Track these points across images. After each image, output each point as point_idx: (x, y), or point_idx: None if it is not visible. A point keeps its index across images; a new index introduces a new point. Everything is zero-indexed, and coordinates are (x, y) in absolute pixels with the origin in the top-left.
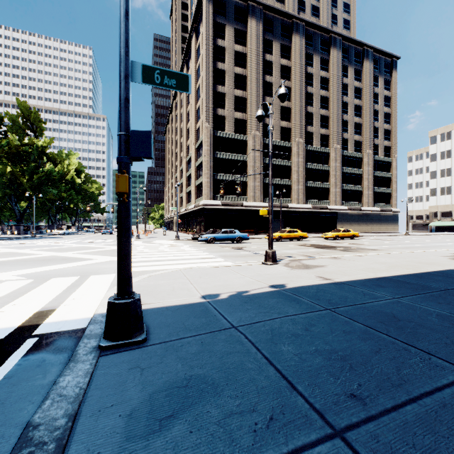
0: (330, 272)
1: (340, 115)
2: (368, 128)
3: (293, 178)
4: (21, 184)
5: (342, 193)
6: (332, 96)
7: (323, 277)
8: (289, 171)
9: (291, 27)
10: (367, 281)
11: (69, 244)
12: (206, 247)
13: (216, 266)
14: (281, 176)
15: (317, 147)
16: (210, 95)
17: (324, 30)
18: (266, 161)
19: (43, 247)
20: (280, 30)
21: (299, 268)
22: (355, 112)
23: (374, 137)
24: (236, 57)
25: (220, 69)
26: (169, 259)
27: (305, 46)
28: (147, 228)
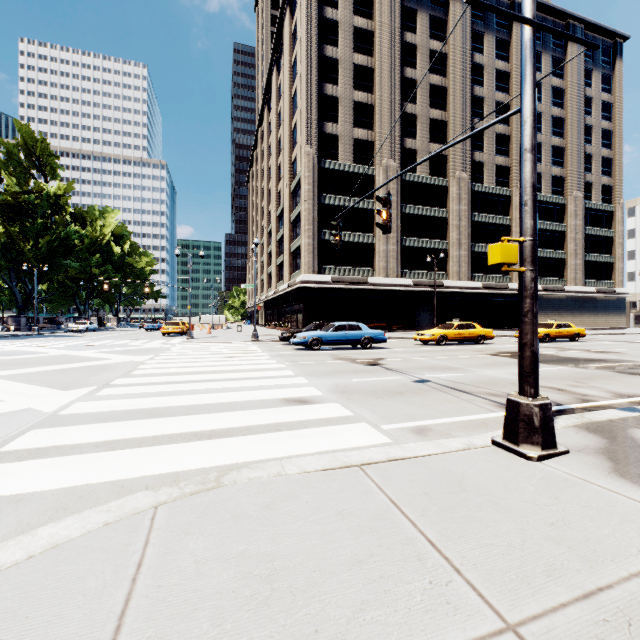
0: None
1: None
2: (575, 154)
3: (451, 238)
4: (21, 253)
5: None
6: (515, 101)
7: None
8: (443, 226)
9: None
10: None
11: (52, 349)
12: (302, 360)
13: (323, 466)
14: (430, 234)
15: (490, 186)
16: (313, 100)
17: None
18: (406, 210)
19: None
20: None
21: None
22: (554, 129)
23: (584, 170)
24: (356, 38)
25: (329, 58)
26: (188, 407)
27: (470, 19)
28: (217, 321)
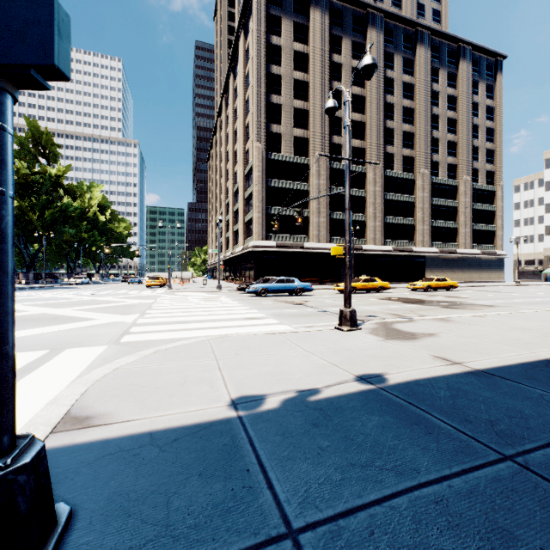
0: (450, 346)
1: (429, 131)
2: (465, 147)
3: (368, 212)
4: (30, 222)
5: (431, 231)
6: (418, 106)
7: (445, 357)
8: (362, 203)
9: (365, 19)
10: (531, 370)
11: (79, 296)
12: (254, 302)
13: (264, 332)
14: (352, 209)
15: (399, 172)
16: (262, 107)
17: (408, 22)
18: (333, 190)
19: (41, 301)
20: (351, 23)
21: (395, 338)
22: (448, 127)
23: (472, 159)
24: (295, 59)
25: (274, 74)
26: (198, 320)
27: (383, 43)
28: (185, 276)
